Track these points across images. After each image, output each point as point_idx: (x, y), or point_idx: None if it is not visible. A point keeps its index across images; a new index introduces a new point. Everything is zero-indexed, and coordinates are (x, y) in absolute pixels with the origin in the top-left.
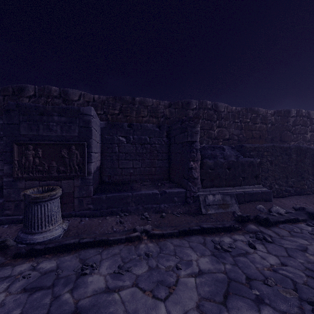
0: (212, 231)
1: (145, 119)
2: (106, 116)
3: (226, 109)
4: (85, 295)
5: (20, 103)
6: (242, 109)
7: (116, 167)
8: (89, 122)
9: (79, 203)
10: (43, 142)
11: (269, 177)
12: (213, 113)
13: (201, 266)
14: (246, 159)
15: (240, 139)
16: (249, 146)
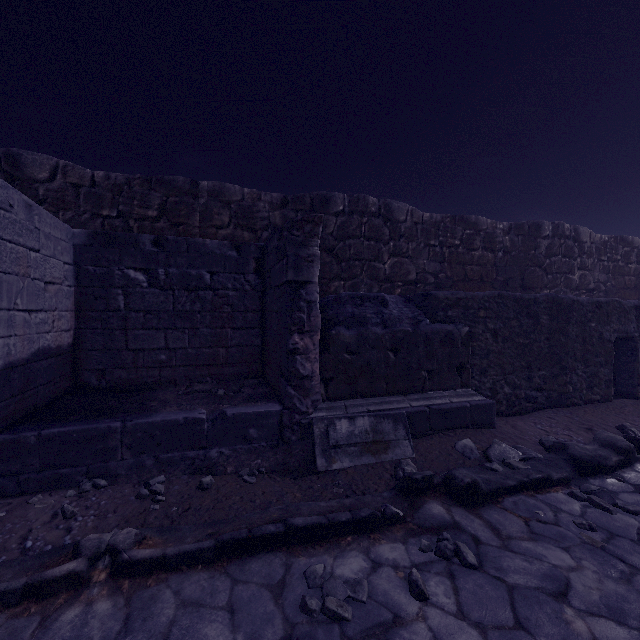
0: (320, 534)
1: (225, 234)
2: (125, 223)
3: (410, 217)
4: None
5: None
6: (444, 217)
7: (119, 348)
8: None
9: None
10: None
11: (491, 368)
12: (382, 224)
13: None
14: (435, 327)
15: (439, 281)
16: (444, 296)
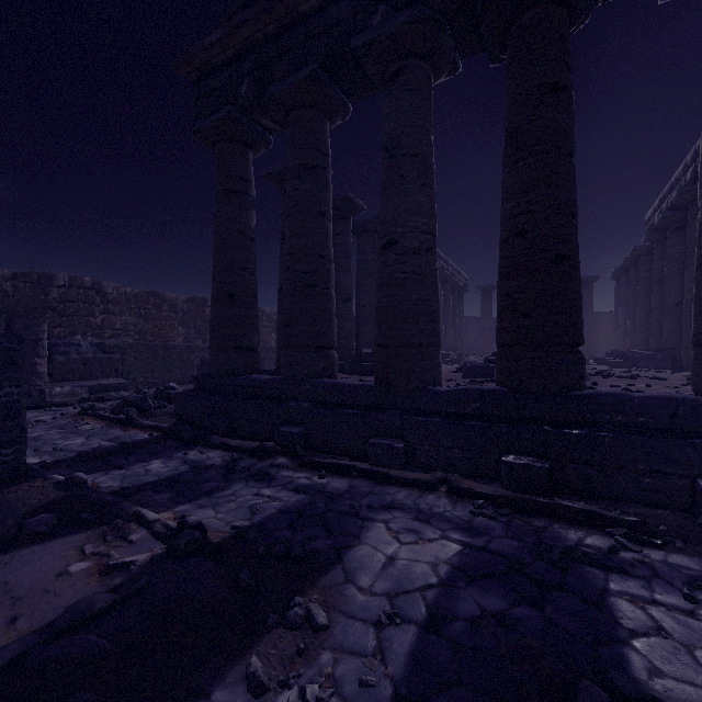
0: (49, 407)
1: None
2: None
3: (117, 291)
4: None
5: None
6: (142, 292)
7: None
8: None
9: None
10: None
11: (133, 371)
12: (95, 295)
13: (29, 415)
14: (104, 355)
15: (138, 330)
16: (110, 343)
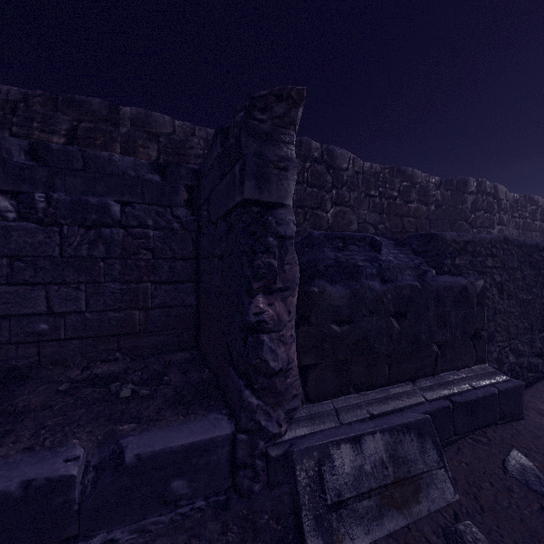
0: None
1: None
2: None
3: (352, 165)
4: None
5: None
6: (383, 168)
7: None
8: None
9: None
10: None
11: (498, 333)
12: (325, 171)
13: None
14: (447, 281)
15: (379, 232)
16: (451, 237)
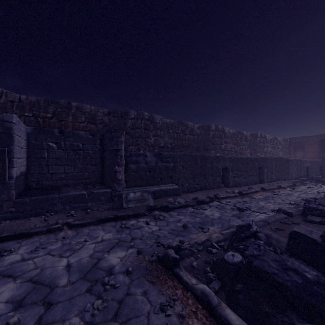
0: (124, 218)
1: (83, 125)
2: (36, 119)
3: (161, 121)
4: (2, 266)
5: None
6: (174, 121)
7: (45, 172)
8: (10, 129)
9: None
10: None
11: (181, 177)
12: (150, 124)
13: (104, 238)
14: (162, 164)
15: (173, 147)
16: (166, 154)
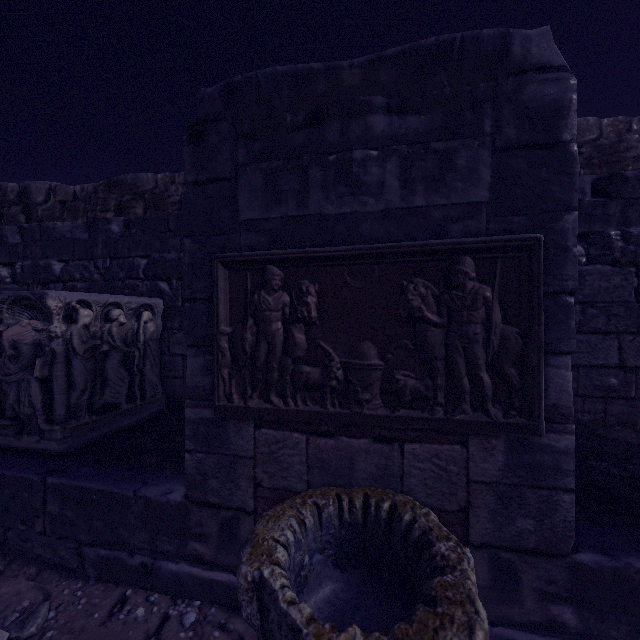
0: None
1: None
2: None
3: None
4: None
5: (239, 82)
6: None
7: None
8: (556, 114)
9: (491, 578)
10: (323, 247)
11: None
12: None
13: None
14: None
15: None
16: None
